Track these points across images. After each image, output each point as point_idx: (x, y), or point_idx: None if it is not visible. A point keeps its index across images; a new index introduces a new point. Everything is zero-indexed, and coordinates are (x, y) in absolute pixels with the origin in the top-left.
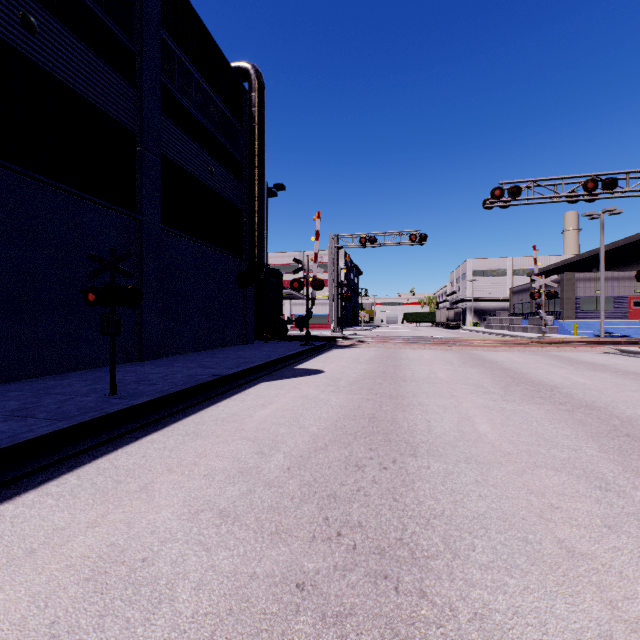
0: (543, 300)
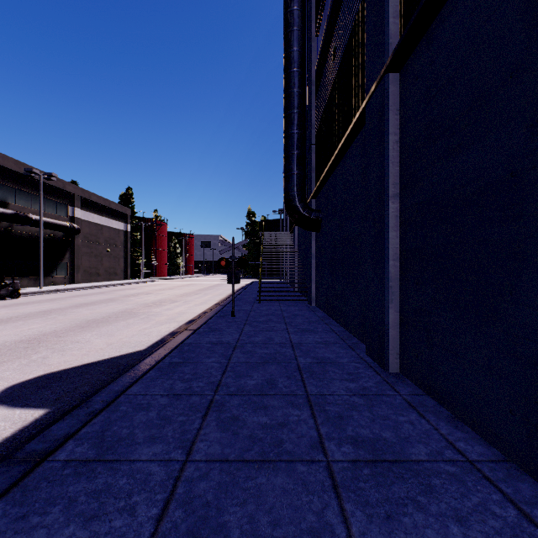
0: None
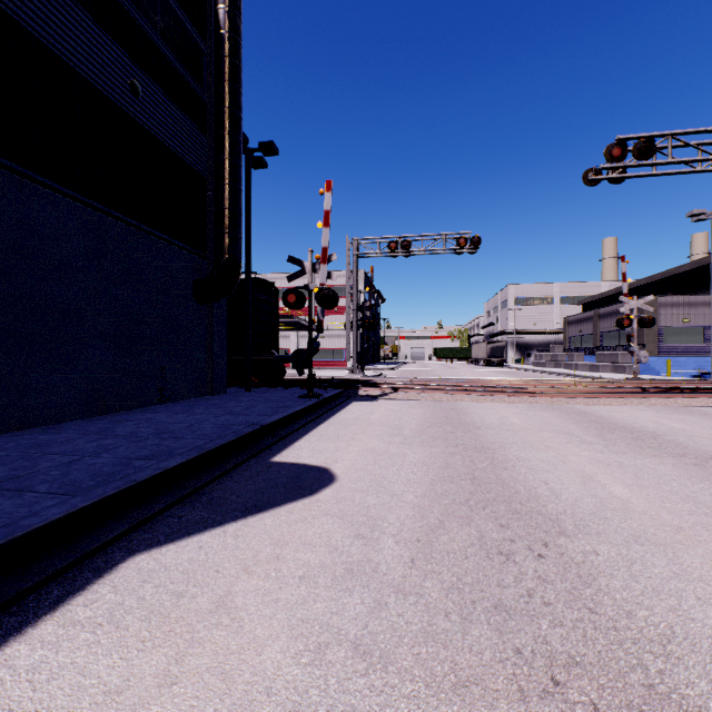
0: (635, 329)
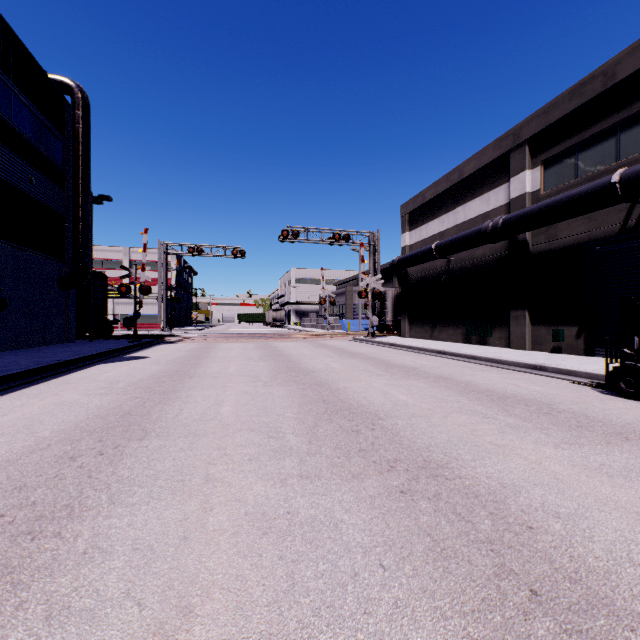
0: (327, 306)
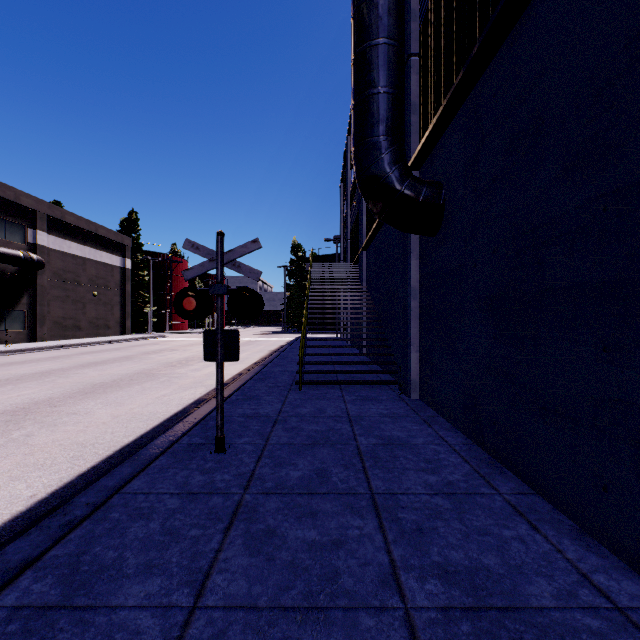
0: None
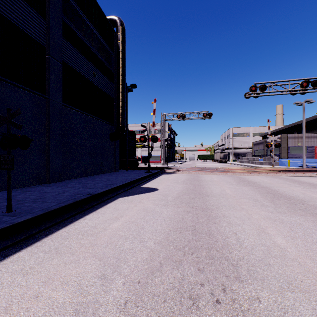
0: (273, 148)
